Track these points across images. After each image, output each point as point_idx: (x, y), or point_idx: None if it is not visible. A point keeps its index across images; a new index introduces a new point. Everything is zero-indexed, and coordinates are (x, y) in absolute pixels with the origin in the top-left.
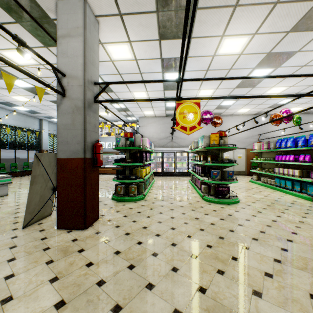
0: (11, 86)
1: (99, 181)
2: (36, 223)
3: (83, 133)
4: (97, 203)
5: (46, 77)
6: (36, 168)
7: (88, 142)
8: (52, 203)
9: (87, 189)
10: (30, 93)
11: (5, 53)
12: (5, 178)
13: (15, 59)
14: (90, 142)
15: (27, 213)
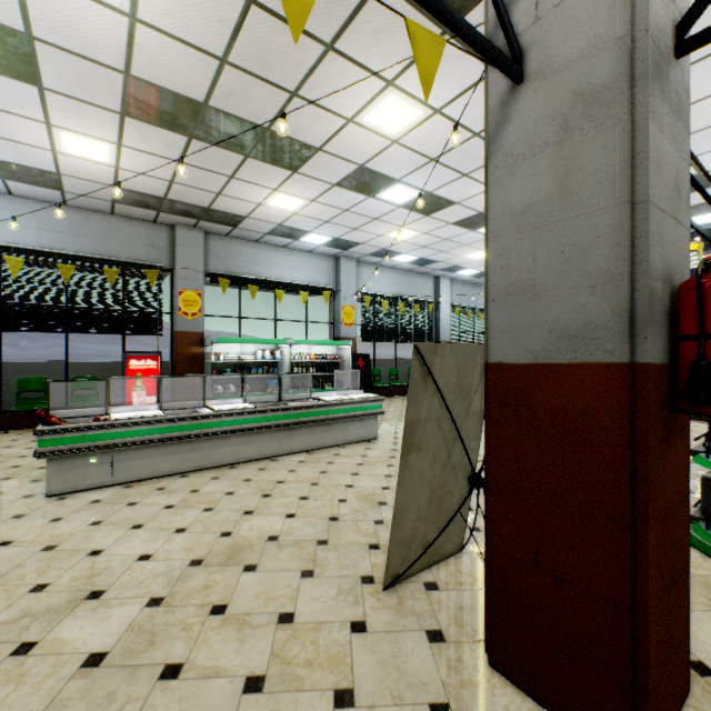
0: (305, 6)
1: (687, 490)
2: (420, 579)
3: (627, 226)
4: (680, 611)
5: (446, 150)
6: (418, 397)
7: (650, 274)
8: (464, 514)
9: (649, 541)
10: (415, 216)
11: (367, 119)
12: (371, 402)
13: (385, 126)
14: (659, 275)
15: (394, 544)
